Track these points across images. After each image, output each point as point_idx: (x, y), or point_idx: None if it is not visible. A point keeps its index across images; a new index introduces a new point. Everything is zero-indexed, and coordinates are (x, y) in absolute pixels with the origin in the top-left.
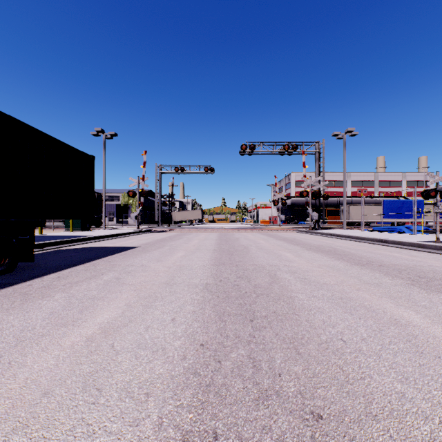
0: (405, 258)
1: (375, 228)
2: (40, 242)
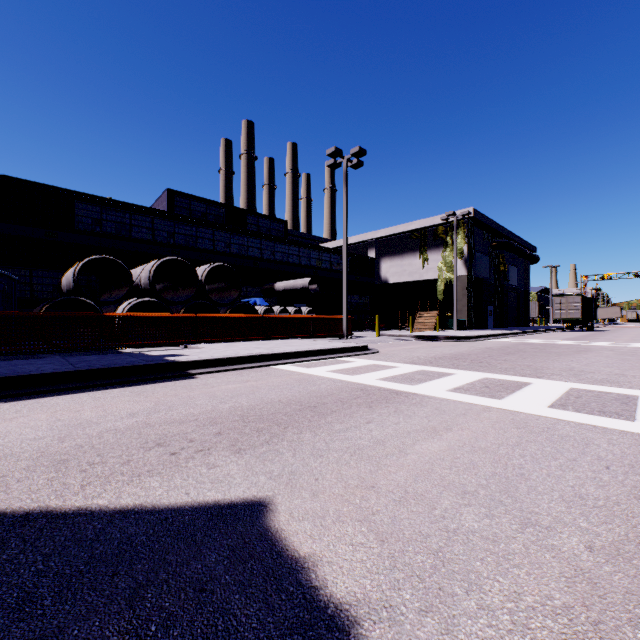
0: None
1: None
2: None
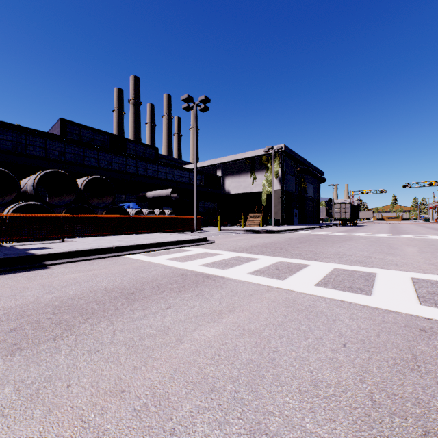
0: None
1: None
2: None
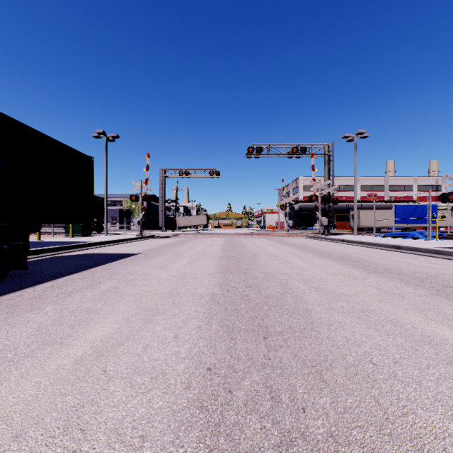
0: (423, 265)
1: (387, 234)
2: (37, 248)
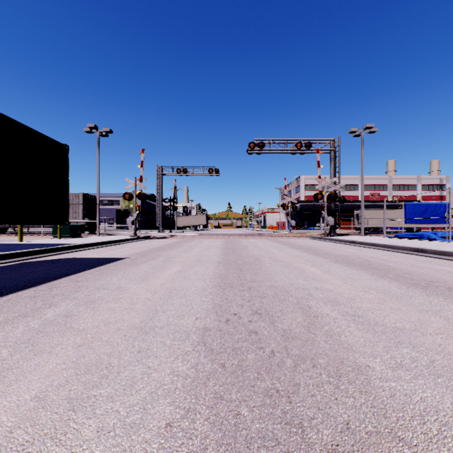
0: None
1: (398, 235)
2: (5, 252)
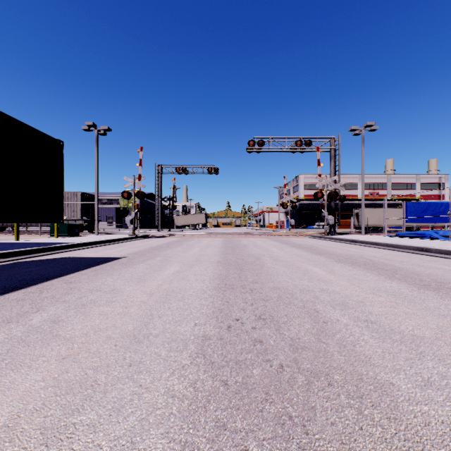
0: None
1: (399, 234)
2: None
